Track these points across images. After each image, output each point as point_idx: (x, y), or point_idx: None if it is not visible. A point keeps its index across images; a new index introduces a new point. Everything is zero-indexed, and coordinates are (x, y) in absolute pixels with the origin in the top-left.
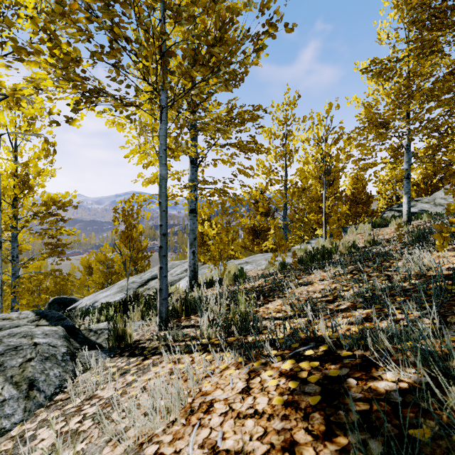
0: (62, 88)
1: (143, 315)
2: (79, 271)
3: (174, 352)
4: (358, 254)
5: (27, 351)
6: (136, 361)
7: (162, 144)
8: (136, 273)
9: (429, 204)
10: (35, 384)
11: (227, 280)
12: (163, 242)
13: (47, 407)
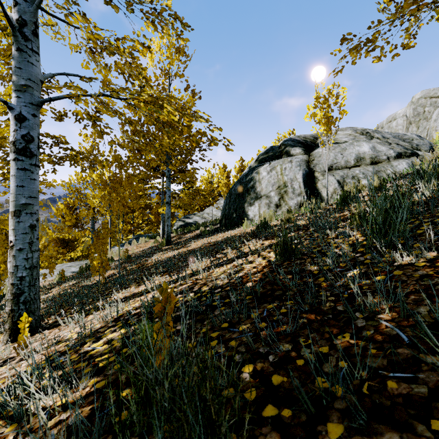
0: None
1: None
2: None
3: None
4: None
5: None
6: None
7: None
8: None
9: (199, 217)
10: None
11: None
12: None
13: None
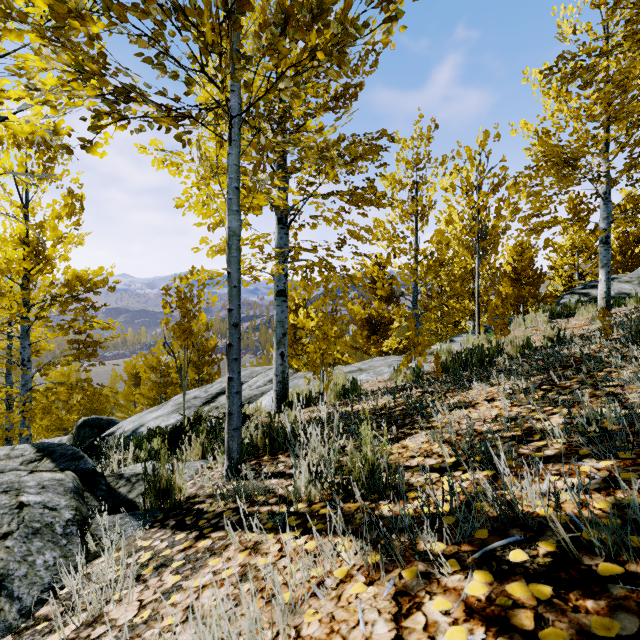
0: (79, 97)
1: (206, 450)
2: (123, 381)
3: (250, 526)
4: (539, 358)
5: (3, 519)
6: (184, 540)
7: (232, 179)
8: (201, 384)
9: (630, 284)
10: (6, 584)
11: (332, 396)
12: (234, 336)
13: (18, 634)
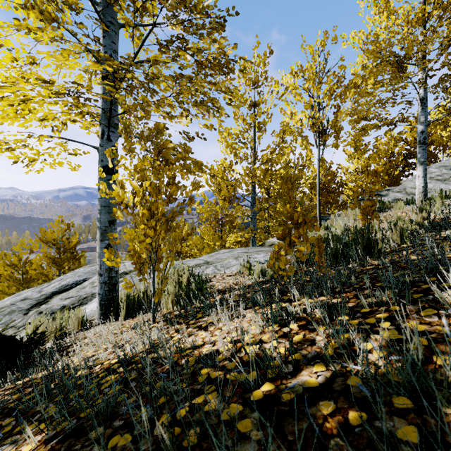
0: None
1: None
2: None
3: None
4: None
5: None
6: None
7: None
8: None
9: (401, 193)
10: None
11: (169, 301)
12: None
13: None
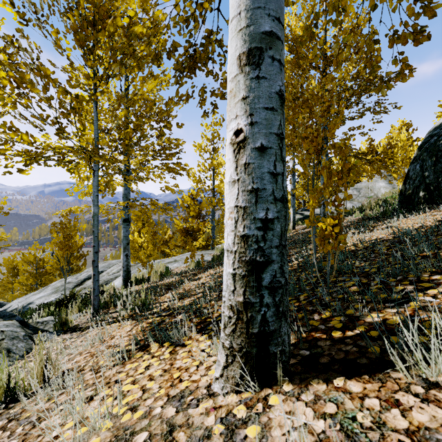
0: (12, 141)
1: (80, 309)
2: (2, 273)
3: (101, 325)
4: None
5: None
6: (76, 333)
7: (95, 192)
8: (71, 272)
9: None
10: (11, 350)
11: (154, 277)
12: (96, 257)
13: (23, 359)
